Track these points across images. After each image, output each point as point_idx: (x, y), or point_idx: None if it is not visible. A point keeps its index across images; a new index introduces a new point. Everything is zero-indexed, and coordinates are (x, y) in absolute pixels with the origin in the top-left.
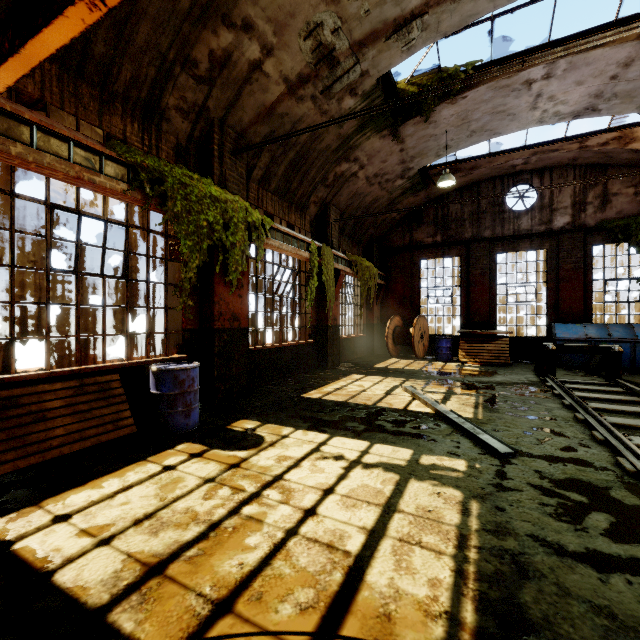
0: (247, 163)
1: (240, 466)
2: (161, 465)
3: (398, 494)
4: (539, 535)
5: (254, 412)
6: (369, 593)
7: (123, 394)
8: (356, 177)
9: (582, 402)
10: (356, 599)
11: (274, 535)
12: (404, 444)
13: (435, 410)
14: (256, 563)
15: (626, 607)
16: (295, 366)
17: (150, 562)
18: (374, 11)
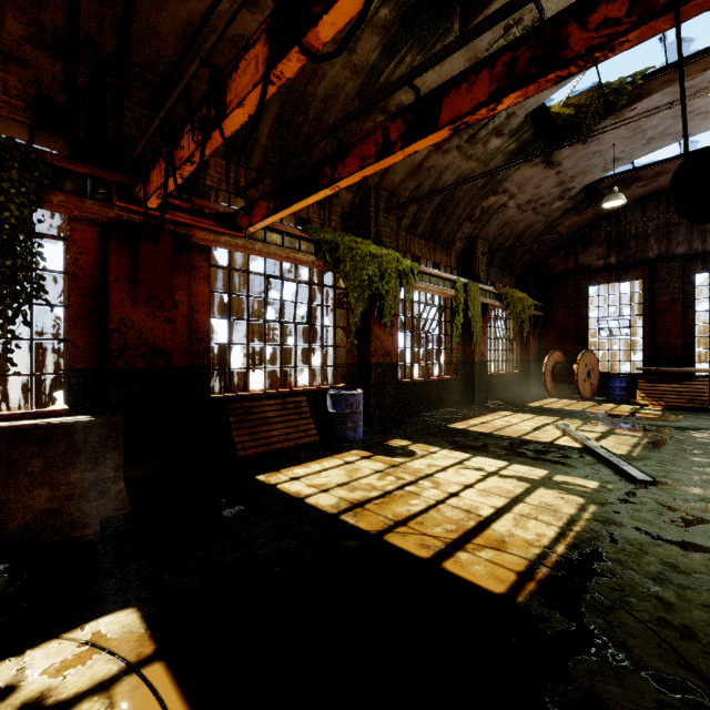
0: (397, 216)
1: (399, 466)
2: (343, 460)
3: (526, 494)
4: (642, 528)
5: (405, 435)
6: (492, 532)
7: (309, 412)
8: (505, 207)
9: None
10: (483, 533)
11: (428, 501)
12: (541, 466)
13: (583, 445)
14: (418, 511)
15: (691, 566)
16: (441, 400)
17: (354, 502)
18: None
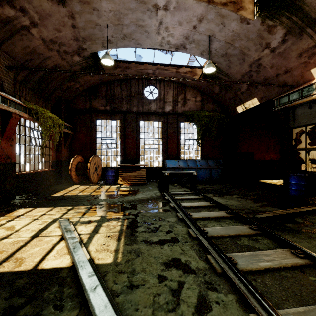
0: None
1: None
2: None
3: None
4: None
5: None
6: None
7: None
8: (30, 33)
9: (190, 216)
10: None
11: None
12: None
13: (72, 262)
14: None
15: None
16: None
17: None
18: None
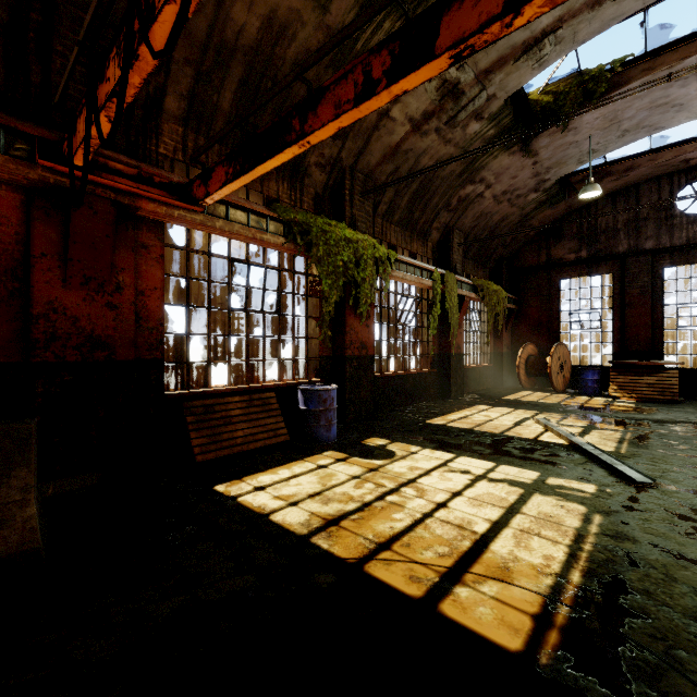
0: (373, 201)
1: (378, 470)
2: (316, 464)
3: (521, 502)
4: (660, 544)
5: (382, 432)
6: (492, 555)
7: (278, 409)
8: (482, 197)
9: None
10: (482, 557)
11: (414, 515)
12: (531, 467)
13: (569, 441)
14: (403, 528)
15: None
16: (417, 394)
17: (327, 518)
18: (501, 40)
